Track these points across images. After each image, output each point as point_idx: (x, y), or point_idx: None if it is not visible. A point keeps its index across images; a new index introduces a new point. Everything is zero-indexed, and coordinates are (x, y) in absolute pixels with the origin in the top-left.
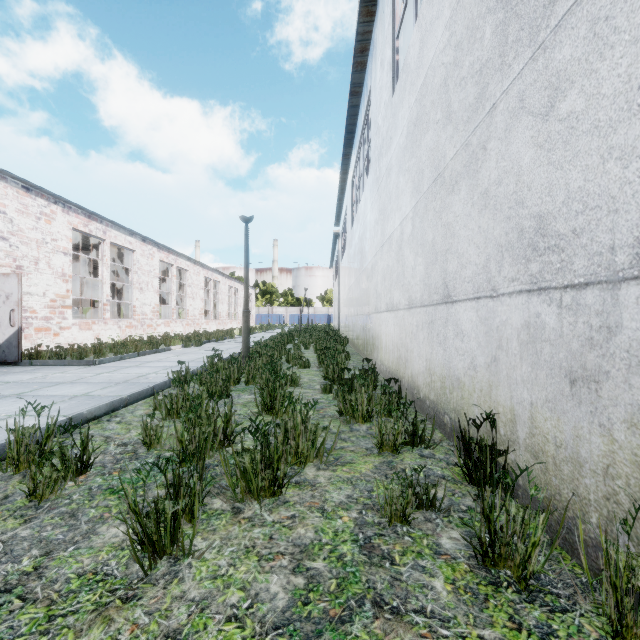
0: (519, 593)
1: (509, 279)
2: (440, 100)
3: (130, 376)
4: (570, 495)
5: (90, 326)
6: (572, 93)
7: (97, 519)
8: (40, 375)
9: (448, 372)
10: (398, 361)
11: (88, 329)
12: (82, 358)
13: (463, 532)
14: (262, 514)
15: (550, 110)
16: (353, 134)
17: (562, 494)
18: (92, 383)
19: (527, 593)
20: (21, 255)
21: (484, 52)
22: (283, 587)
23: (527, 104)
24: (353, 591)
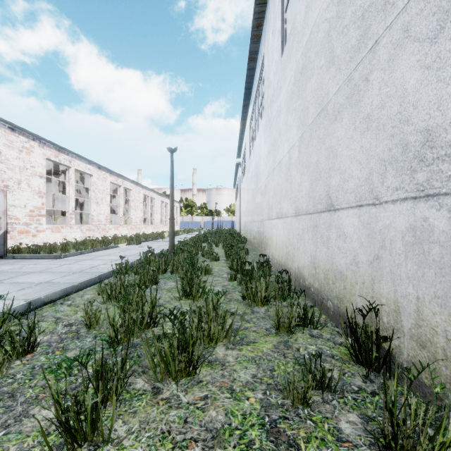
0: None
1: (393, 188)
2: (323, 49)
3: (85, 267)
4: None
5: (59, 229)
6: None
7: (32, 400)
8: (18, 266)
9: (331, 266)
10: (286, 256)
11: (58, 232)
12: (52, 253)
13: (359, 415)
14: (178, 395)
15: (439, 32)
16: (250, 90)
17: None
18: (55, 272)
19: None
20: (7, 177)
21: None
22: None
23: (413, 32)
24: None
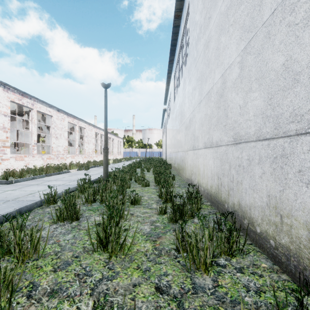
0: None
1: None
2: None
3: (23, 193)
4: None
5: (23, 158)
6: None
7: None
8: None
9: None
10: (219, 187)
11: (21, 160)
12: (7, 178)
13: None
14: None
15: None
16: (175, 46)
17: None
18: None
19: None
20: None
21: None
22: None
23: None
24: None
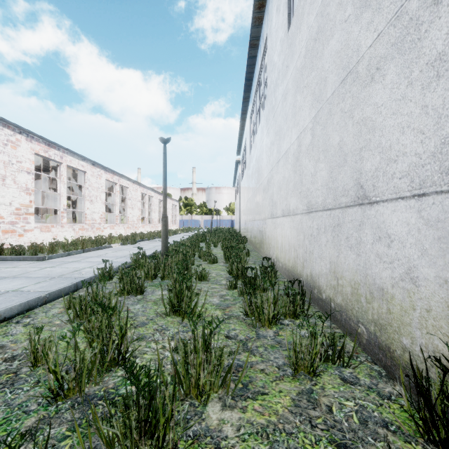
0: None
1: None
2: None
3: (67, 271)
4: None
5: (49, 229)
6: None
7: None
8: None
9: (364, 279)
10: (295, 260)
11: (48, 231)
12: (37, 254)
13: None
14: None
15: None
16: (251, 81)
17: None
18: (31, 278)
19: None
20: None
21: None
22: None
23: None
24: None
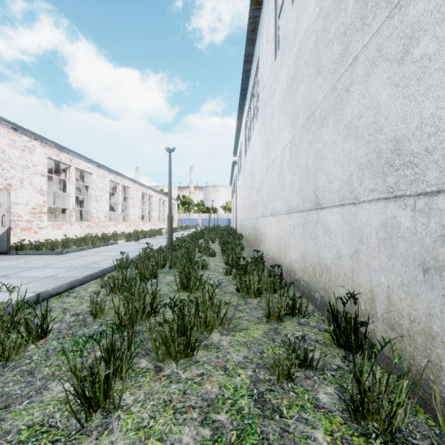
0: (386, 444)
1: (369, 190)
2: (312, 59)
3: (86, 262)
4: (423, 361)
5: (60, 226)
6: (425, 39)
7: (49, 376)
8: (22, 261)
9: (318, 260)
10: (279, 252)
11: (59, 229)
12: (53, 249)
13: (336, 388)
14: (178, 372)
15: (405, 55)
16: (246, 91)
17: (416, 359)
18: (59, 267)
19: (392, 444)
20: (10, 176)
21: (348, 18)
22: (193, 438)
23: (384, 53)
24: (250, 442)
